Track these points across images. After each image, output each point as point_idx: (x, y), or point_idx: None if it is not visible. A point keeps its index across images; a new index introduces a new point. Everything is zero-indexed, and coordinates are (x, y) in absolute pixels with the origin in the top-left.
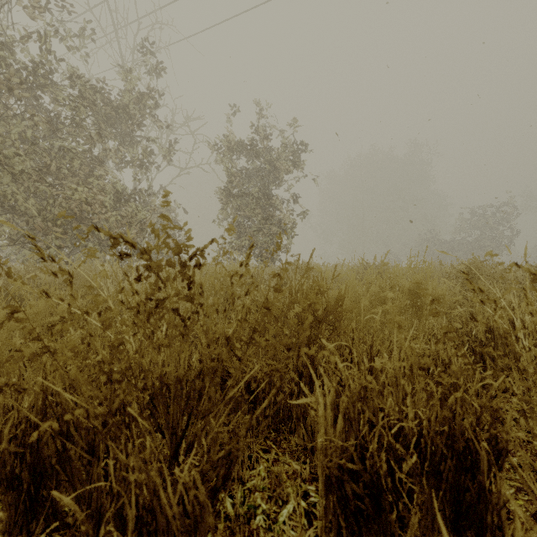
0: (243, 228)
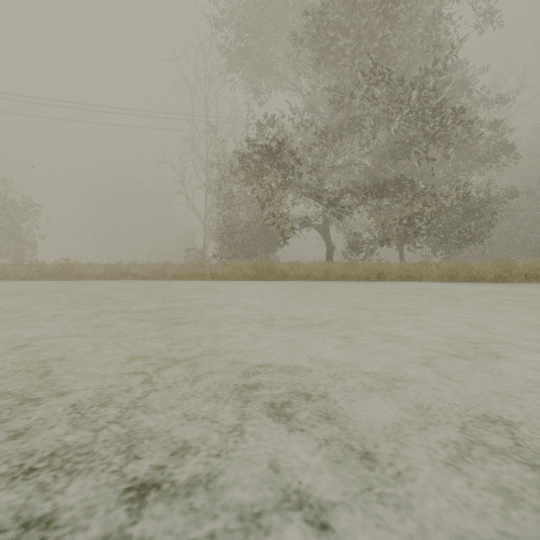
0: (2, 244)
